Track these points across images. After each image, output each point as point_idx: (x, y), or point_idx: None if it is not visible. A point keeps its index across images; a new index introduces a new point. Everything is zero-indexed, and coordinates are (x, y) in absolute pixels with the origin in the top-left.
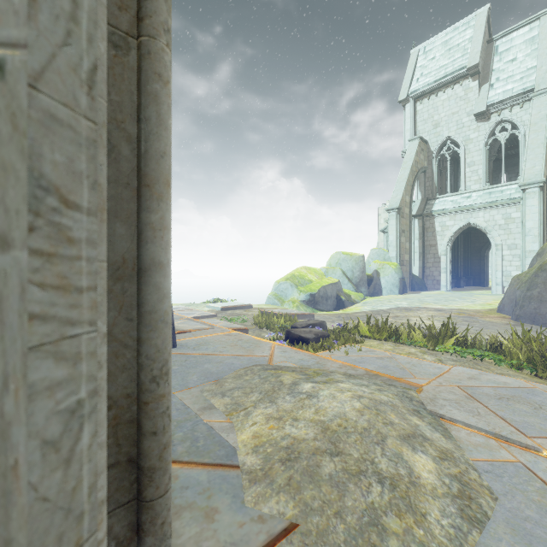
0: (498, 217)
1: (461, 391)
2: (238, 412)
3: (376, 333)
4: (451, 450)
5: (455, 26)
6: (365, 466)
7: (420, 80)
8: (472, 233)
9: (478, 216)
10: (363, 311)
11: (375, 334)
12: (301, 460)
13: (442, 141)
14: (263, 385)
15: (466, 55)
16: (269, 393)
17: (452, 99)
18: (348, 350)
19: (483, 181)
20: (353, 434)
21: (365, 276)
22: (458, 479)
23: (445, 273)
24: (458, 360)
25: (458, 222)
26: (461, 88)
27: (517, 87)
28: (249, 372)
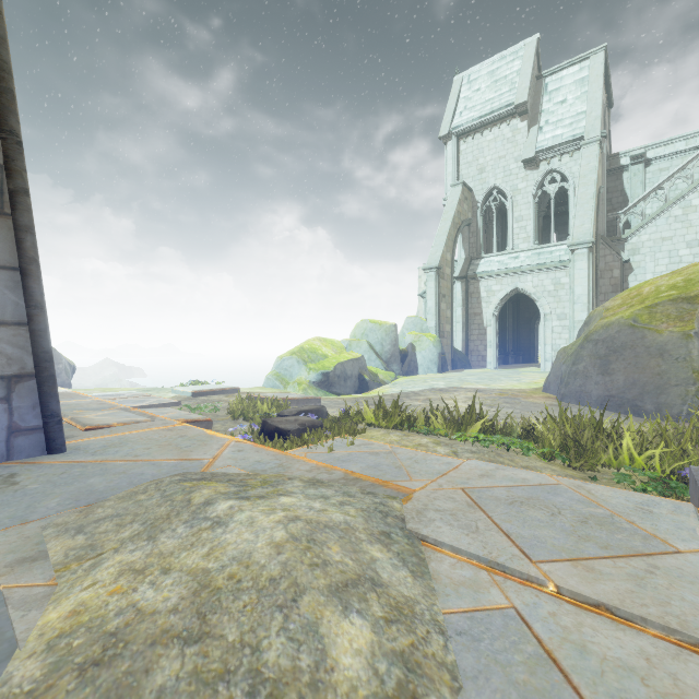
0: (547, 282)
1: (465, 495)
2: (81, 563)
3: (382, 420)
4: (415, 600)
5: (502, 54)
6: (238, 659)
7: (464, 114)
8: (521, 301)
9: (526, 280)
10: (389, 394)
11: (381, 421)
12: (120, 661)
13: (488, 189)
14: (157, 509)
15: (514, 89)
16: (157, 523)
17: (499, 140)
18: (335, 445)
19: (532, 240)
20: (247, 593)
21: (397, 350)
22: (404, 660)
23: (491, 348)
24: (478, 451)
25: (505, 287)
26: (509, 128)
27: (567, 133)
28: (152, 487)
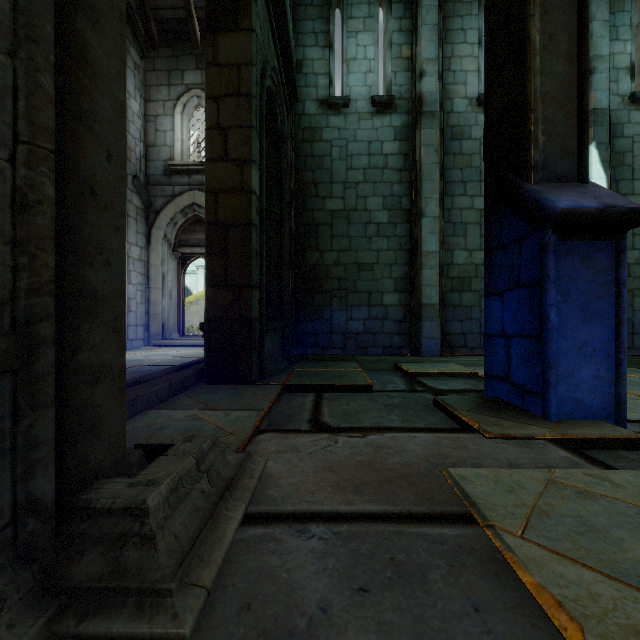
0: None
1: None
2: None
3: None
4: None
5: None
6: None
7: None
8: None
9: (187, 279)
10: None
11: None
12: None
13: None
14: None
15: None
16: None
17: None
18: None
19: None
20: None
21: None
22: None
23: None
24: None
25: None
26: None
27: None
28: None
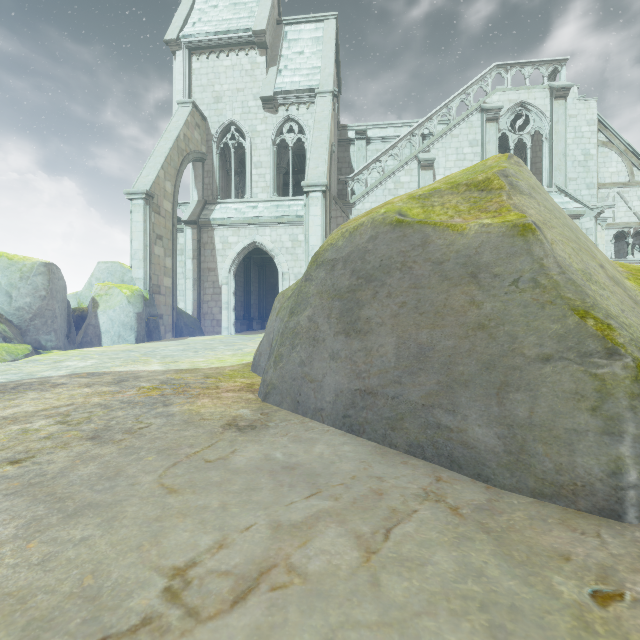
0: (286, 238)
1: None
2: None
3: None
4: None
5: None
6: None
7: (198, 26)
8: (267, 267)
9: (265, 234)
10: None
11: None
12: None
13: (225, 123)
14: None
15: (253, 17)
16: None
17: (237, 70)
18: None
19: (271, 190)
20: None
21: (51, 307)
22: None
23: (228, 310)
24: None
25: (243, 239)
26: (248, 59)
27: (304, 82)
28: None
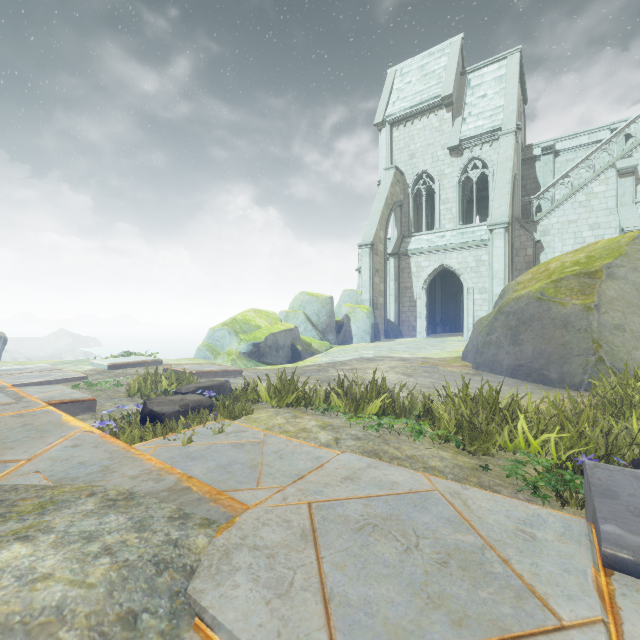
0: (470, 259)
1: (307, 515)
2: None
3: (272, 399)
4: None
5: (431, 51)
6: None
7: (397, 104)
8: (448, 277)
9: (451, 257)
10: (318, 363)
11: (272, 400)
12: None
13: (418, 174)
14: None
15: (441, 83)
16: None
17: (428, 129)
18: (201, 433)
19: (456, 220)
20: None
21: (333, 321)
22: None
23: (421, 319)
24: (364, 437)
25: (433, 263)
26: (437, 118)
27: (487, 124)
28: None
